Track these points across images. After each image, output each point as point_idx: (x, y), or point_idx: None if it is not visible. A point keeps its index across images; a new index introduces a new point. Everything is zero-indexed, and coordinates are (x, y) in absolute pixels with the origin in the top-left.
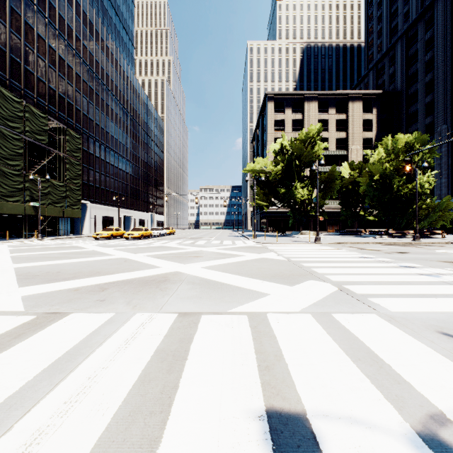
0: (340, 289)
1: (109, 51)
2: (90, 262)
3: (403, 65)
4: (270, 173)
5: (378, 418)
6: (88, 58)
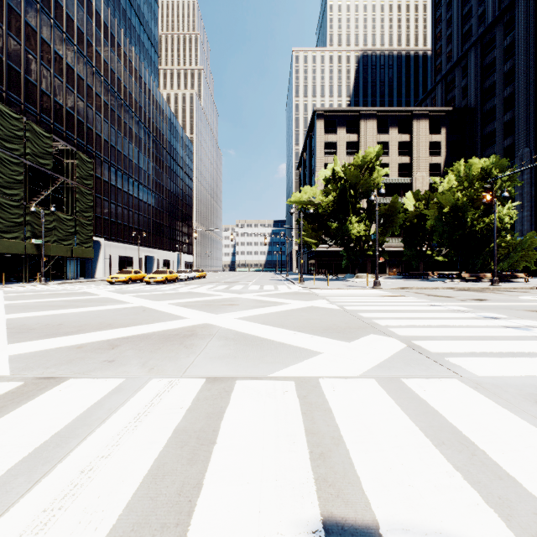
0: (409, 345)
1: (127, 59)
2: (101, 311)
3: (477, 77)
4: (319, 204)
5: (479, 534)
6: (102, 67)
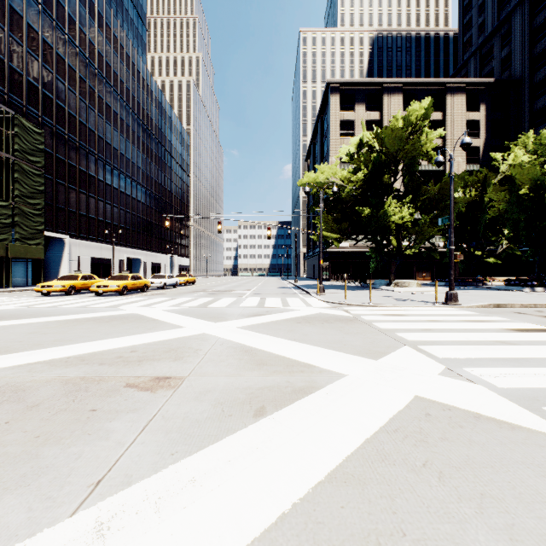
0: None
1: (103, 21)
2: None
3: (524, 42)
4: (342, 185)
5: None
6: (67, 23)
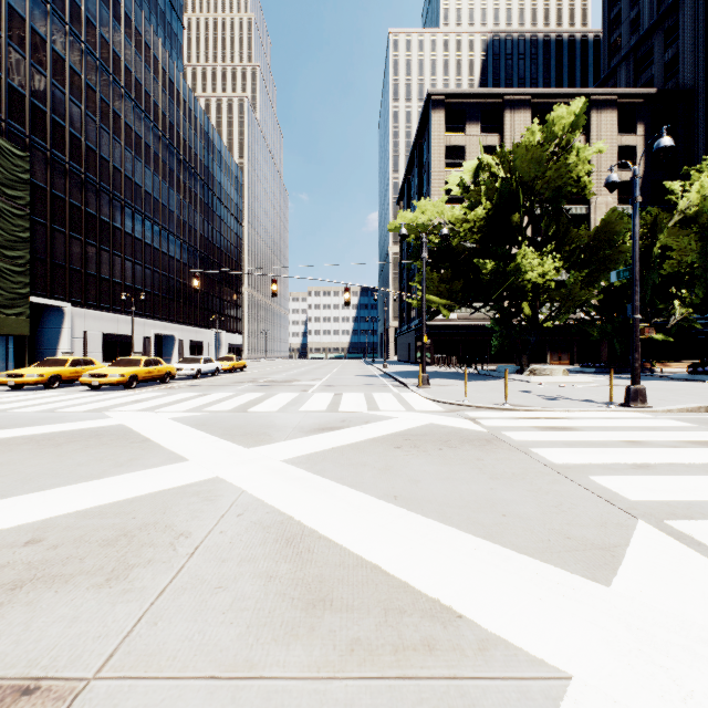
0: None
1: (121, 10)
2: None
3: (697, 38)
4: (452, 229)
5: None
6: (68, 8)
